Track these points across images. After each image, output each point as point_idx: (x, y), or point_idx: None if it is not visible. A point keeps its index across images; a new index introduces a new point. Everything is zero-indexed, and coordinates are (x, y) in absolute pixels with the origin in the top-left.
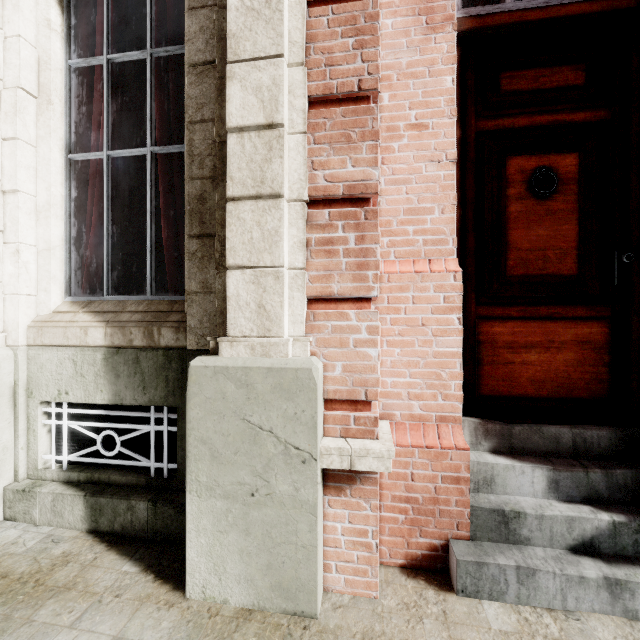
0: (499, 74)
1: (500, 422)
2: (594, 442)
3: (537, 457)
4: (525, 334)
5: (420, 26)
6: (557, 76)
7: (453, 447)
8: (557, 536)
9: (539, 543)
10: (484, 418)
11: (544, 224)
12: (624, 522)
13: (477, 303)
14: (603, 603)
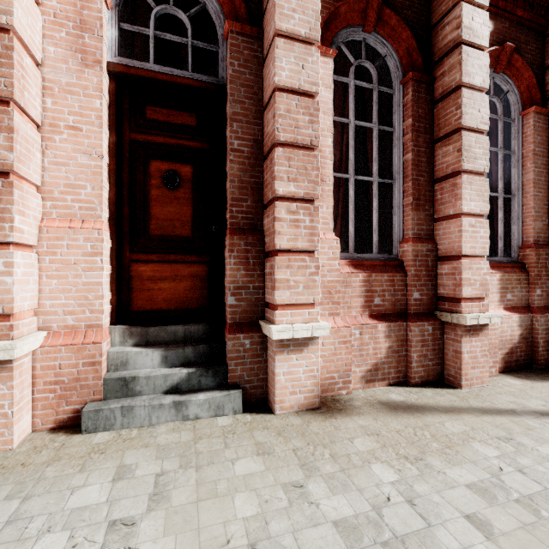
0: (145, 106)
1: (142, 327)
2: (195, 332)
3: (162, 345)
4: (161, 271)
5: (77, 60)
6: (181, 117)
7: (91, 342)
8: (158, 387)
9: (147, 393)
10: (132, 325)
11: (173, 205)
12: (194, 372)
13: (131, 251)
14: (172, 416)
